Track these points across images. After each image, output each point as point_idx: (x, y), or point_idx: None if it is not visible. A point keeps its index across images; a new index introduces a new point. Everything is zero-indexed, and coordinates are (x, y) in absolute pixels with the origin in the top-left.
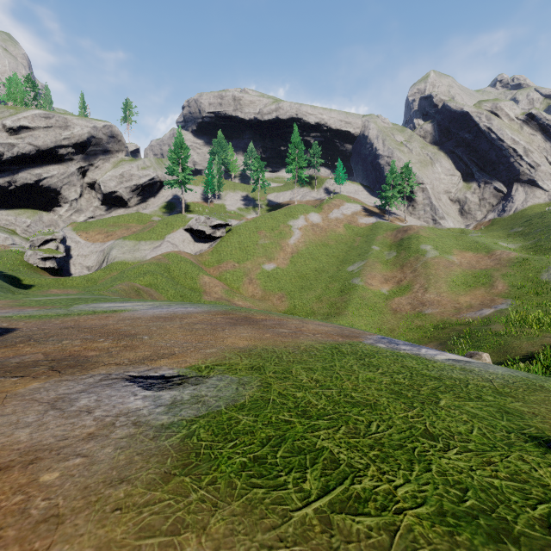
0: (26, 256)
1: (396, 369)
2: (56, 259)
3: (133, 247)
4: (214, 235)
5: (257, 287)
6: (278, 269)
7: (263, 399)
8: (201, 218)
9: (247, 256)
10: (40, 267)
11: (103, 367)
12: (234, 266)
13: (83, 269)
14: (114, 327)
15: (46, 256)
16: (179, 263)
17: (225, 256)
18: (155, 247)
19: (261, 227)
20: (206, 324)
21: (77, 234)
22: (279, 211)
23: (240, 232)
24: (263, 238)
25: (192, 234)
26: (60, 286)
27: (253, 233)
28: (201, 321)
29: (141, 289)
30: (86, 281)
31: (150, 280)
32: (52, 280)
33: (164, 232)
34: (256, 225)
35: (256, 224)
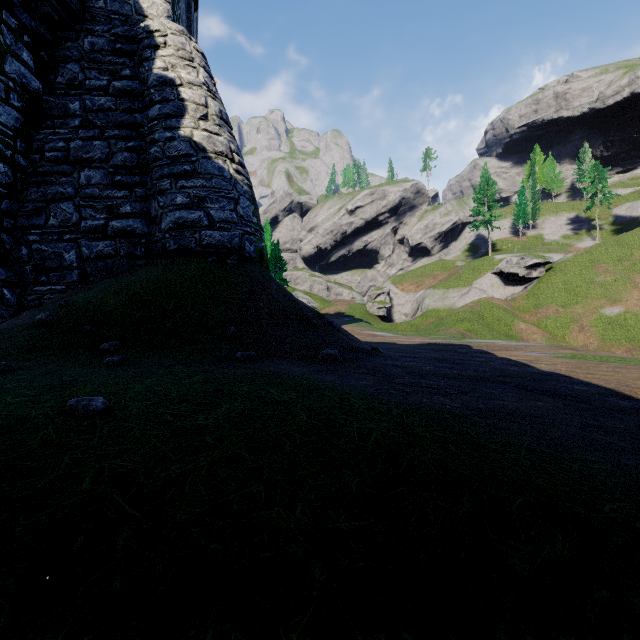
0: (368, 307)
1: (633, 360)
2: (385, 309)
3: (442, 295)
4: (529, 276)
5: (591, 336)
6: (627, 314)
7: (574, 356)
8: (513, 259)
9: (576, 298)
10: (376, 315)
11: (522, 351)
12: (557, 311)
13: (402, 316)
14: (505, 346)
15: (379, 306)
16: (491, 310)
17: (544, 299)
18: (462, 294)
19: (599, 260)
20: (548, 348)
21: (394, 287)
22: (632, 232)
23: (565, 270)
24: (603, 274)
25: (501, 277)
26: (394, 330)
27: (586, 269)
28: (544, 347)
29: (465, 334)
30: (410, 327)
31: (467, 326)
32: (388, 325)
33: (471, 278)
34: (591, 258)
35: (590, 256)
